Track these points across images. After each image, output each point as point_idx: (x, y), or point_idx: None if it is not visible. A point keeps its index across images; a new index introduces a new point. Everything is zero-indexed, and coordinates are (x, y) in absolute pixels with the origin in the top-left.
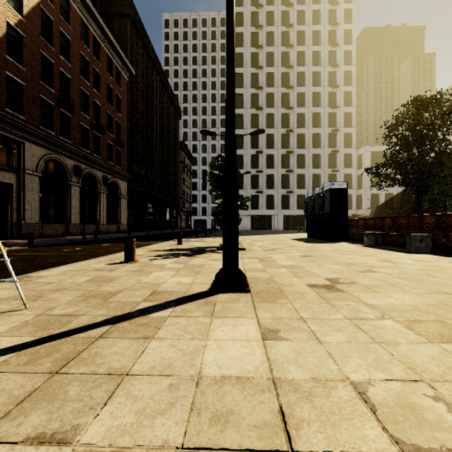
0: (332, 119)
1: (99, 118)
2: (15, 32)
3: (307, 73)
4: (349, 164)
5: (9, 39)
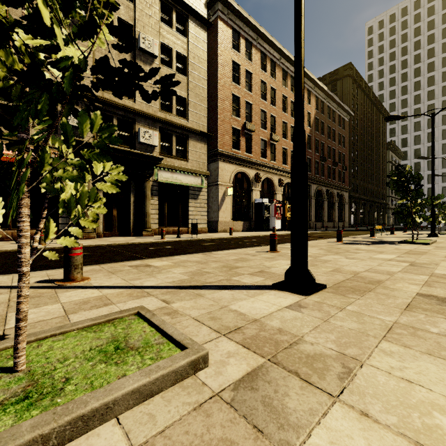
0: None
1: (334, 157)
2: (308, 136)
3: None
4: None
5: None
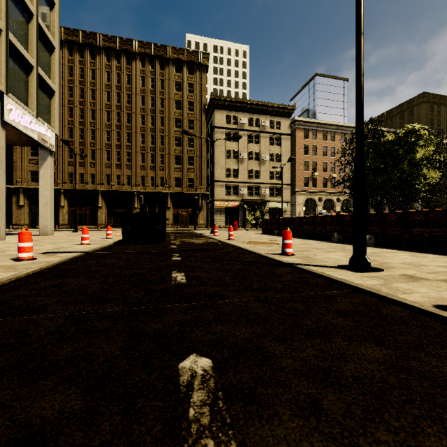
0: None
1: None
2: None
3: None
4: None
5: None
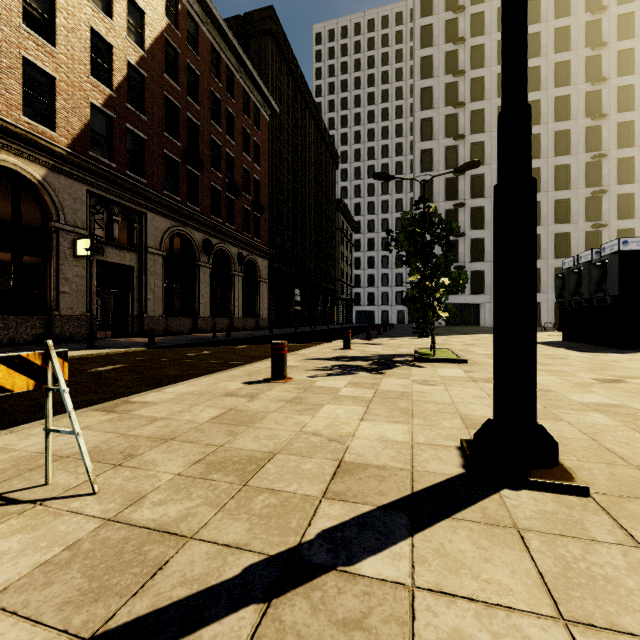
0: (594, 138)
1: (233, 175)
2: (136, 74)
3: (544, 67)
4: (627, 213)
5: (131, 85)
